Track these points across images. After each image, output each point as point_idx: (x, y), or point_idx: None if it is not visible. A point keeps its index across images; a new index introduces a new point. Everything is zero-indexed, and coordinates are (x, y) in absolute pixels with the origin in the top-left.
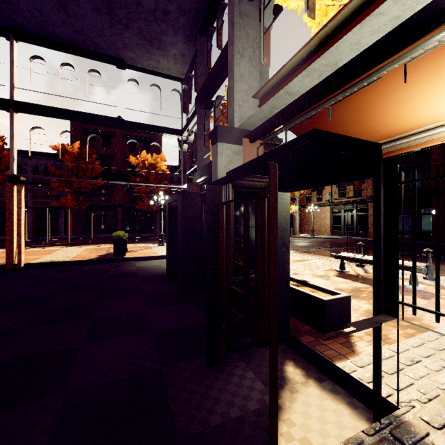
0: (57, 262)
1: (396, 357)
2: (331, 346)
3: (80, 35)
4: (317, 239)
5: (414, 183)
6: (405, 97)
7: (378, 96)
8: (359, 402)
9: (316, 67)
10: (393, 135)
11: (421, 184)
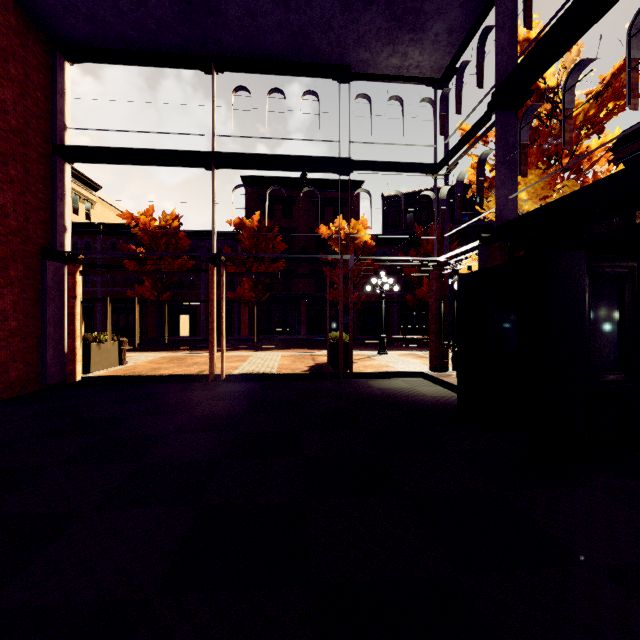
0: (263, 374)
1: None
2: None
3: (297, 39)
4: None
5: None
6: None
7: None
8: None
9: None
10: None
11: None
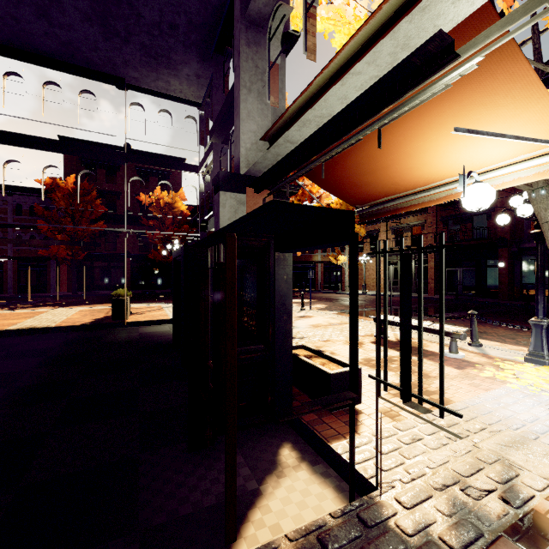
0: (39, 328)
1: (399, 435)
2: (333, 425)
3: (68, 48)
4: (369, 296)
5: (385, 254)
6: (414, 150)
7: (388, 147)
8: (347, 485)
9: (309, 118)
10: (414, 188)
11: (487, 232)
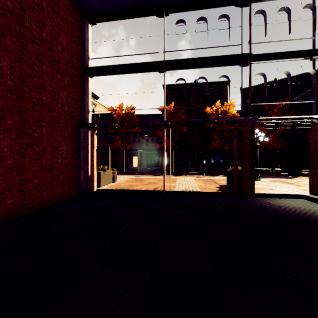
0: (193, 192)
1: None
2: None
3: None
4: None
5: None
6: None
7: None
8: None
9: None
10: None
11: None
